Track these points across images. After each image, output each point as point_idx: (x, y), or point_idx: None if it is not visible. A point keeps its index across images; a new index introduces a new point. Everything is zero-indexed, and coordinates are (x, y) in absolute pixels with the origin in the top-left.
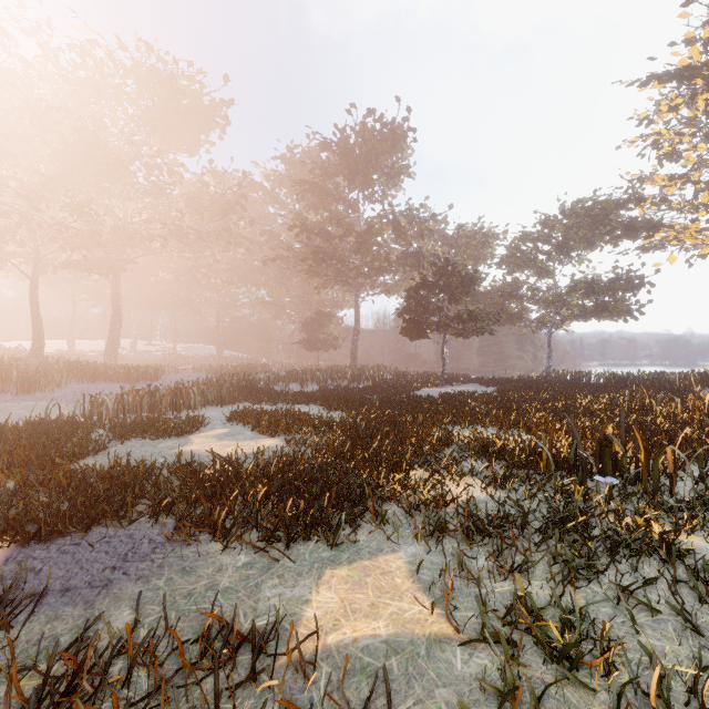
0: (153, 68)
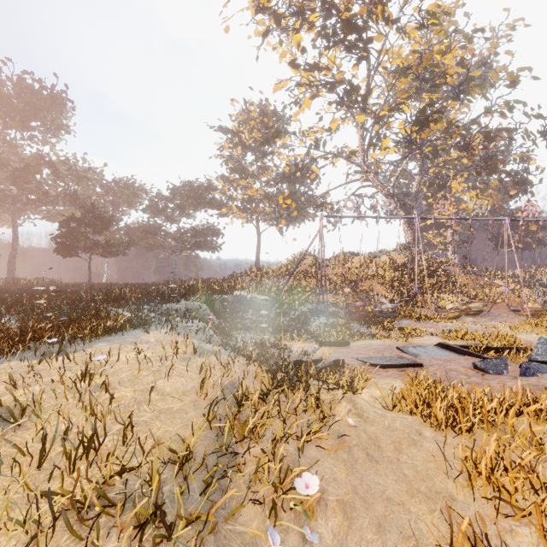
0: None
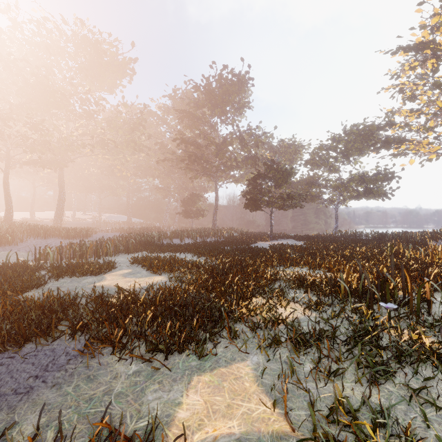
0: (85, 36)
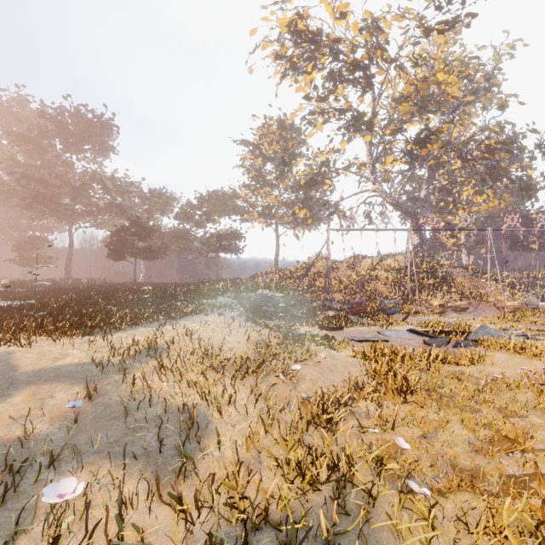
0: None
